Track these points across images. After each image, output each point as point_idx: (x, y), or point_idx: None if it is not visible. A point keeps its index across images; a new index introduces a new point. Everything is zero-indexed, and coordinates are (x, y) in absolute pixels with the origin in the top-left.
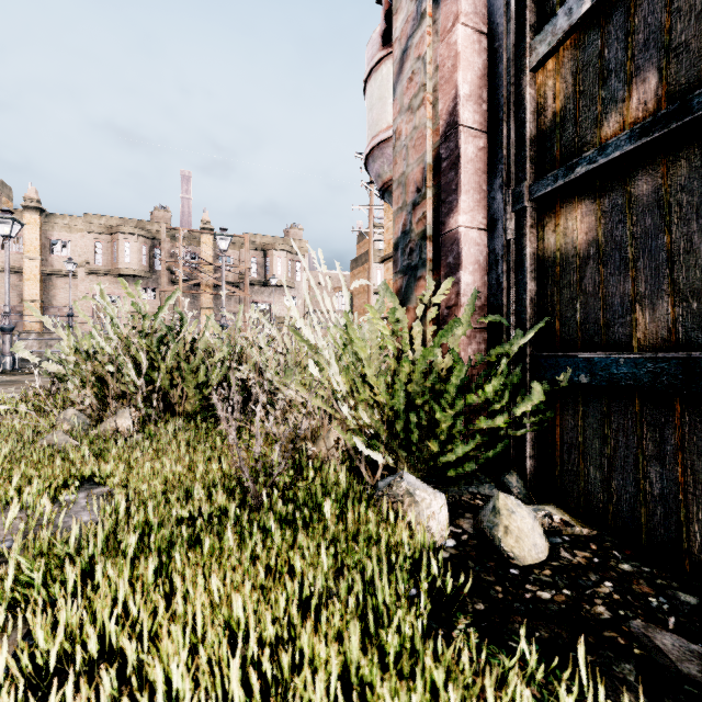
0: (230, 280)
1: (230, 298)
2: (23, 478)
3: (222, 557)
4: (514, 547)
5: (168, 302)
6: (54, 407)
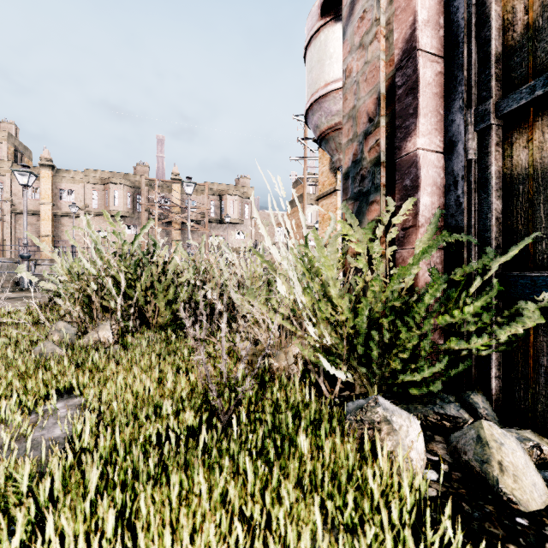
0: (194, 218)
1: (194, 233)
2: (6, 389)
3: (191, 497)
4: (515, 489)
5: (143, 230)
6: (46, 320)
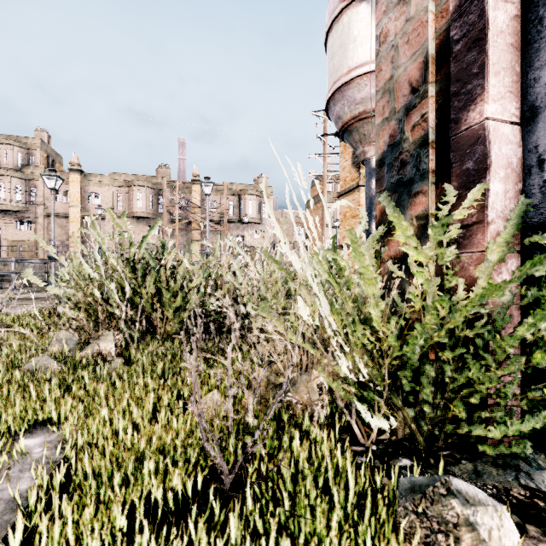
0: (213, 219)
1: (213, 233)
2: None
3: None
4: None
5: (151, 231)
6: (47, 329)
